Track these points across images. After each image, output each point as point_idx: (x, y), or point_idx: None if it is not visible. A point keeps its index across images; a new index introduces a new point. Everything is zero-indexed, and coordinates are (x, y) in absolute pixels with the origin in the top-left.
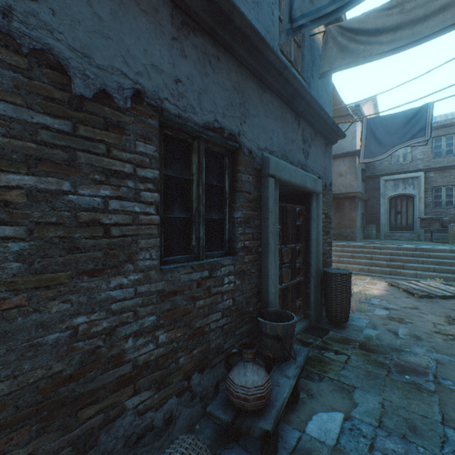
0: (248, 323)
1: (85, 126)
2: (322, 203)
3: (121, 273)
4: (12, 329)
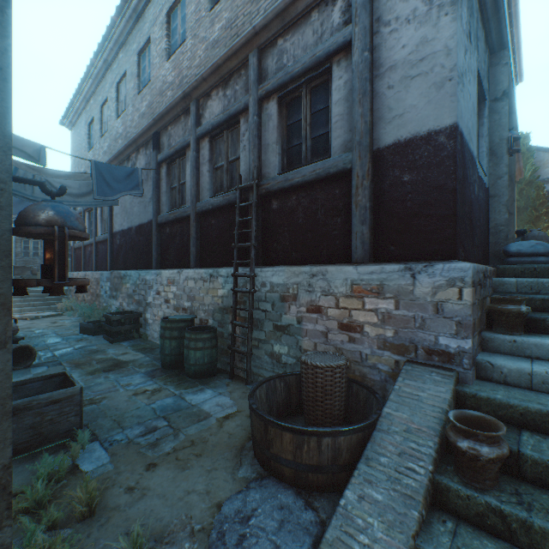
0: None
1: None
2: None
3: None
4: None
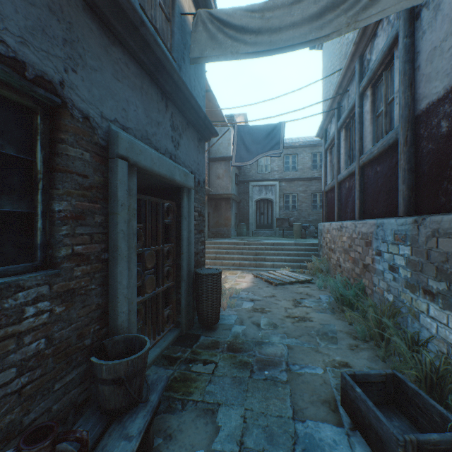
0: (82, 364)
1: None
2: (195, 200)
3: None
4: None
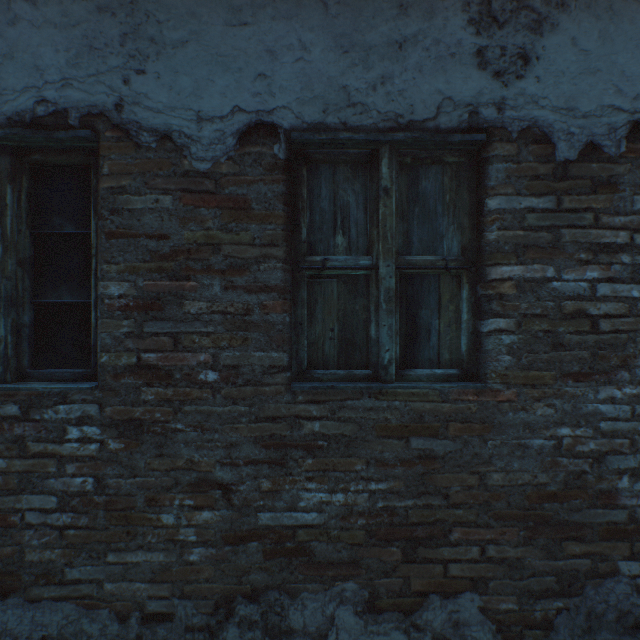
0: None
1: (568, 196)
2: None
3: (611, 382)
4: (503, 422)
